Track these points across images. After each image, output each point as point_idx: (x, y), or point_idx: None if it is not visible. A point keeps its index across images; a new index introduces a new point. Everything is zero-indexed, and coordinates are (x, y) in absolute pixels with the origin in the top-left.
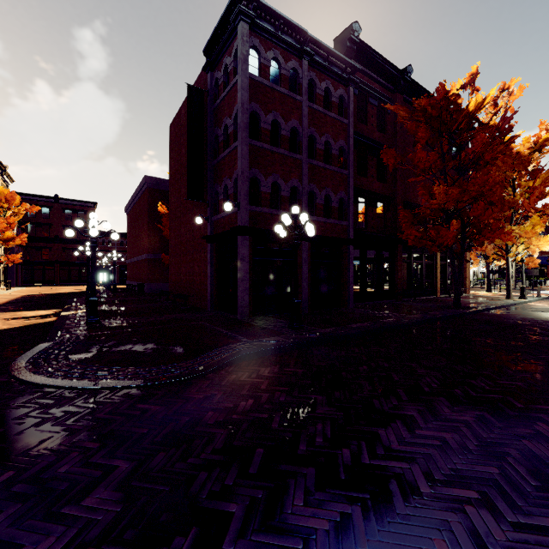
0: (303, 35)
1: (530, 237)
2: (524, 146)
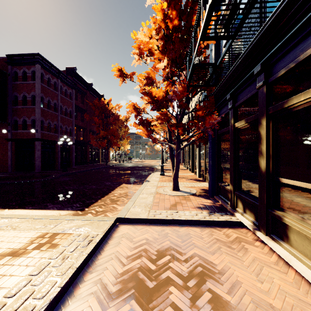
0: (59, 71)
1: (124, 145)
2: (123, 119)
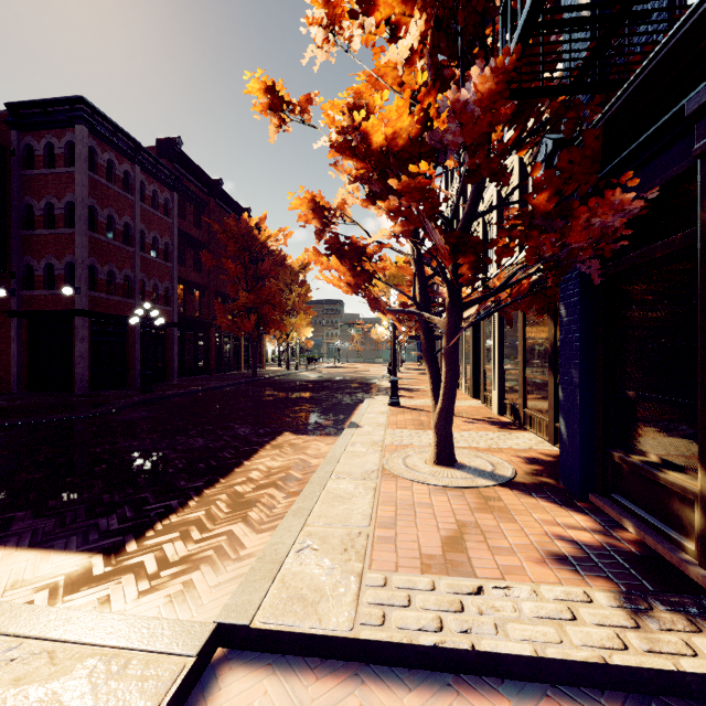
0: (136, 144)
1: (299, 327)
2: (296, 265)
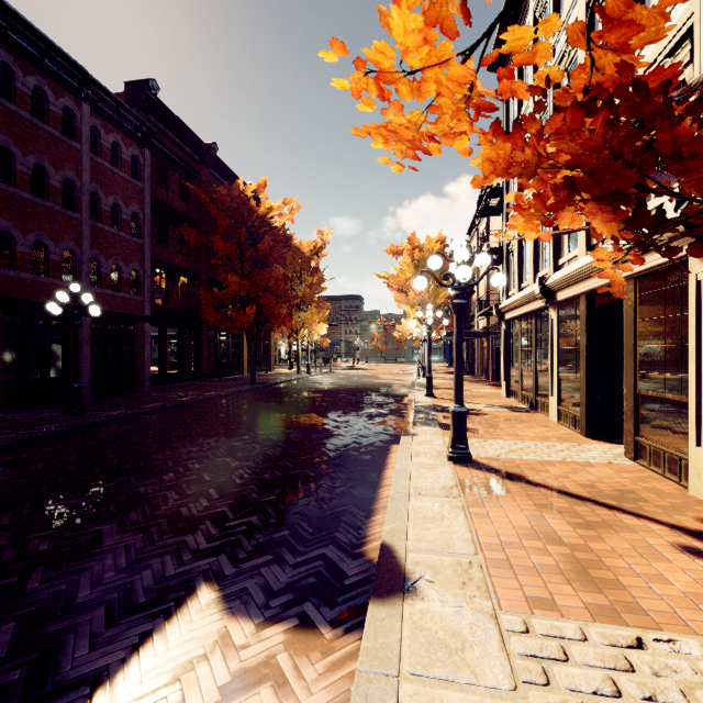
0: (82, 73)
1: (311, 323)
2: (307, 249)
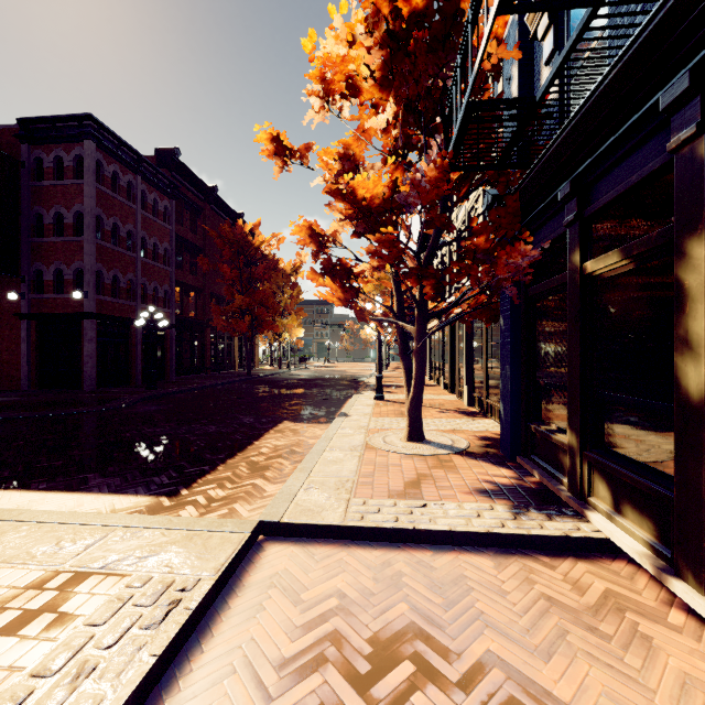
0: (138, 156)
1: (291, 328)
2: (288, 268)
